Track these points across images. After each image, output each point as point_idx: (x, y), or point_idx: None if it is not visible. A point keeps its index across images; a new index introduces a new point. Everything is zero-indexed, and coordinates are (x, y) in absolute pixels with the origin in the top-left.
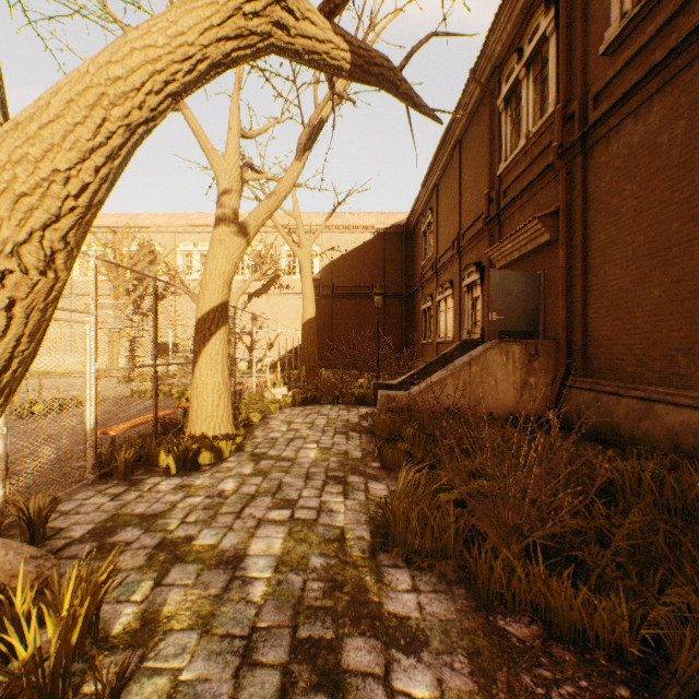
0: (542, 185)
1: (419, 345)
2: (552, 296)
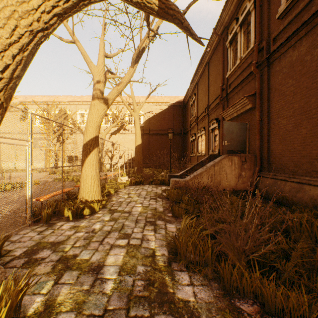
0: (247, 81)
1: (189, 157)
2: (252, 134)
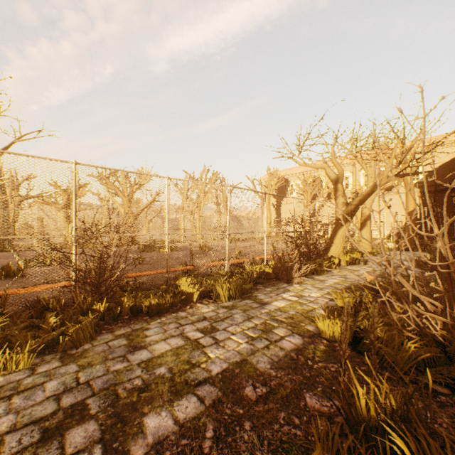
0: None
1: None
2: None
